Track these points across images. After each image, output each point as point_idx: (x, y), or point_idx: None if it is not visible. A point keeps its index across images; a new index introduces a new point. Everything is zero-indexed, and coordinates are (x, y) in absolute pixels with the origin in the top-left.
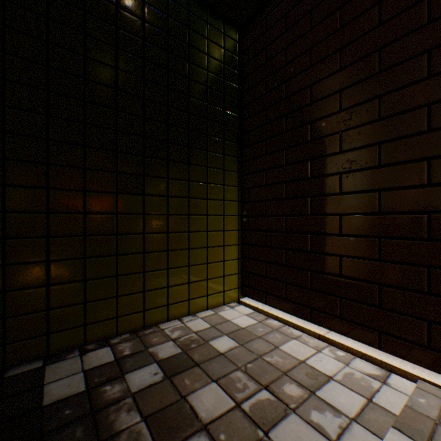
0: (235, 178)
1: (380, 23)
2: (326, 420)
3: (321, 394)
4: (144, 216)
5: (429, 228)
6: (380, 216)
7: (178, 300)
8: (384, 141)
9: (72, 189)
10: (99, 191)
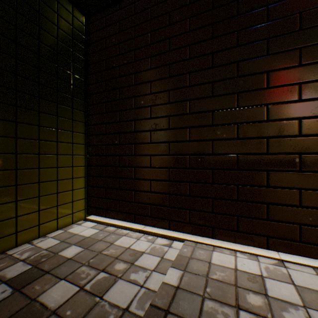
0: (82, 127)
1: (170, 50)
2: (139, 276)
3: (137, 263)
4: None
5: (189, 162)
6: (169, 156)
7: (28, 226)
8: (171, 115)
9: None
10: None
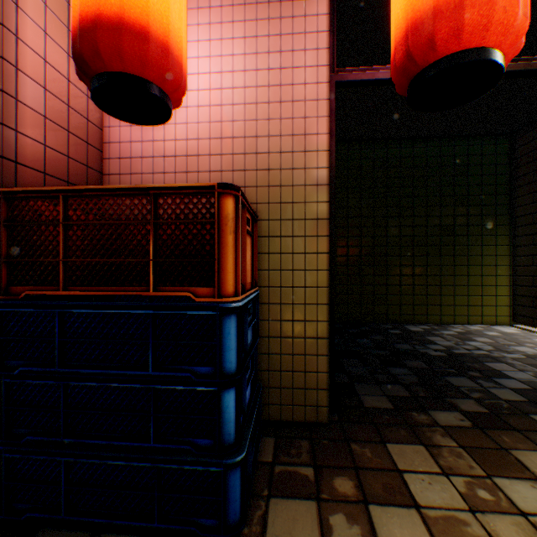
0: (505, 240)
1: None
2: None
3: None
4: (439, 267)
5: None
6: None
7: (459, 314)
8: None
9: (407, 255)
10: (418, 255)
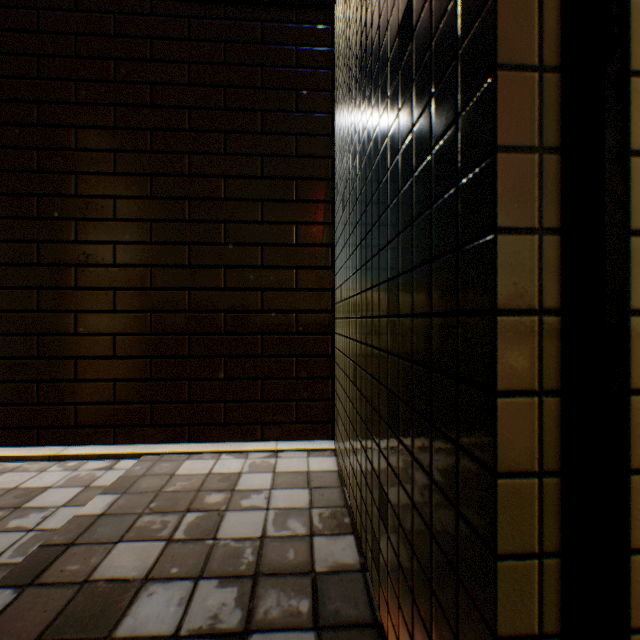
0: None
1: (117, 127)
2: (29, 519)
3: (32, 504)
4: None
5: (153, 325)
6: (117, 314)
7: None
8: (120, 242)
9: None
10: None
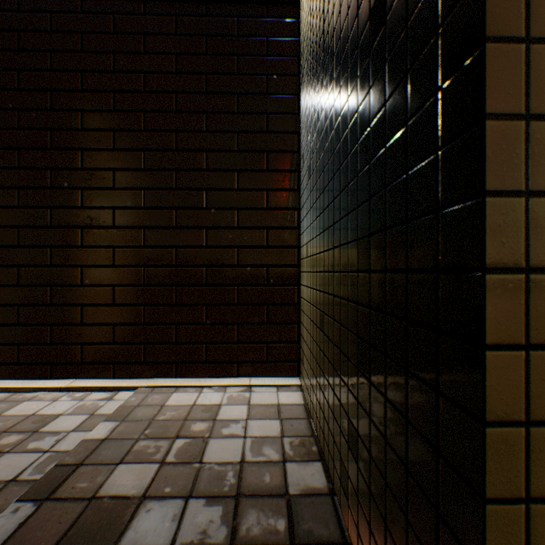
0: None
1: (116, 110)
2: (45, 442)
3: (47, 428)
4: None
5: (146, 277)
6: (115, 268)
7: None
8: (118, 207)
9: None
10: None
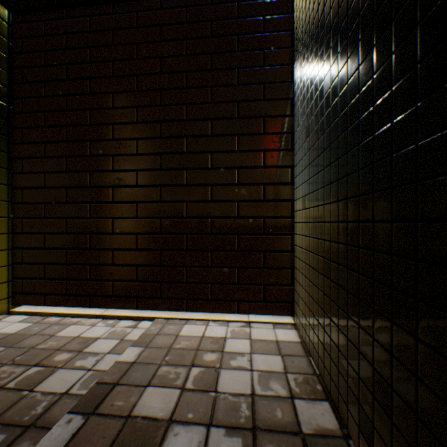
0: (4, 175)
1: (138, 90)
2: (88, 361)
3: (88, 349)
4: None
5: (162, 227)
6: (138, 219)
7: None
8: (140, 170)
9: None
10: None
